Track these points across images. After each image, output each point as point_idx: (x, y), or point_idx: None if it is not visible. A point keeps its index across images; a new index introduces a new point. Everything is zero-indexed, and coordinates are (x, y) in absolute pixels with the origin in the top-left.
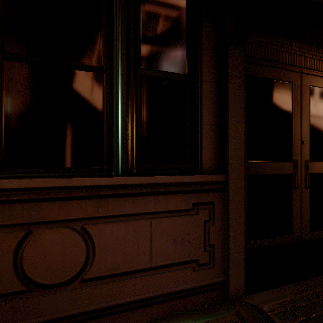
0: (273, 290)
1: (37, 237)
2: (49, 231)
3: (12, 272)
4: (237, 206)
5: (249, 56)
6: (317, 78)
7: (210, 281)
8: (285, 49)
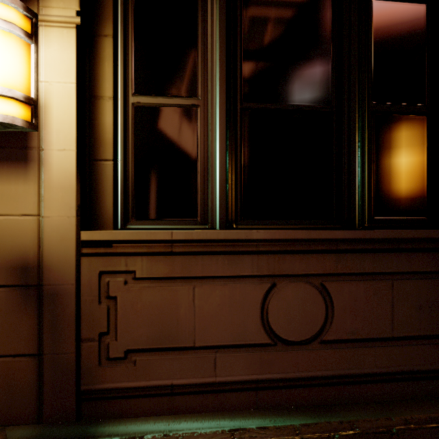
0: None
1: (280, 291)
2: (291, 285)
3: (259, 323)
4: None
5: None
6: None
7: None
8: None
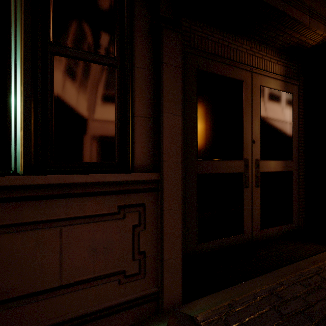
0: (213, 296)
1: None
2: None
3: None
4: (173, 207)
5: (198, 50)
6: (267, 79)
7: (140, 293)
8: (236, 46)
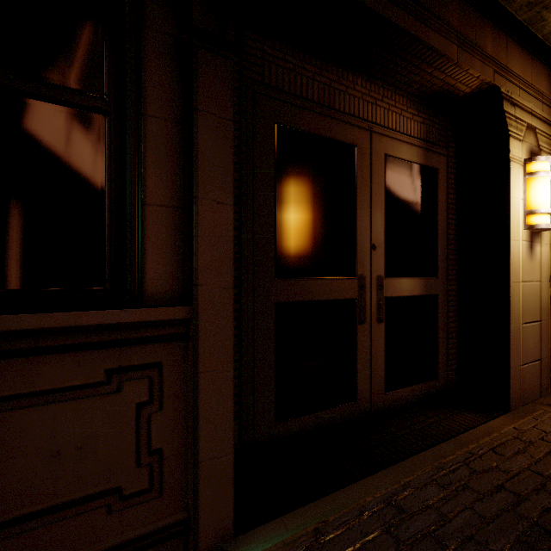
0: (292, 515)
1: None
2: None
3: None
4: (217, 367)
5: (278, 90)
6: (397, 144)
7: (153, 526)
8: (344, 87)
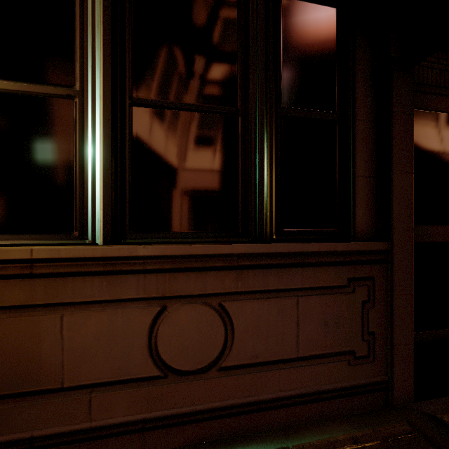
0: None
1: (172, 314)
2: (185, 307)
3: (147, 353)
4: (404, 284)
5: None
6: None
7: (370, 380)
8: None
